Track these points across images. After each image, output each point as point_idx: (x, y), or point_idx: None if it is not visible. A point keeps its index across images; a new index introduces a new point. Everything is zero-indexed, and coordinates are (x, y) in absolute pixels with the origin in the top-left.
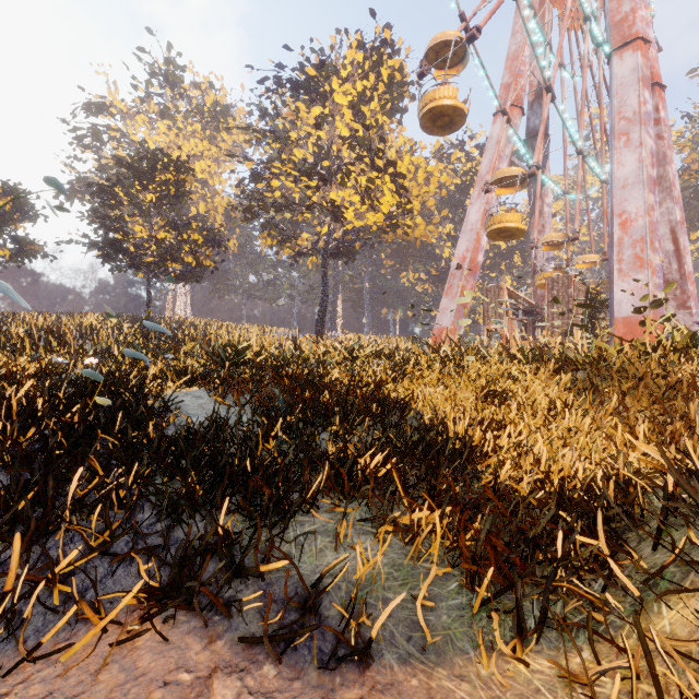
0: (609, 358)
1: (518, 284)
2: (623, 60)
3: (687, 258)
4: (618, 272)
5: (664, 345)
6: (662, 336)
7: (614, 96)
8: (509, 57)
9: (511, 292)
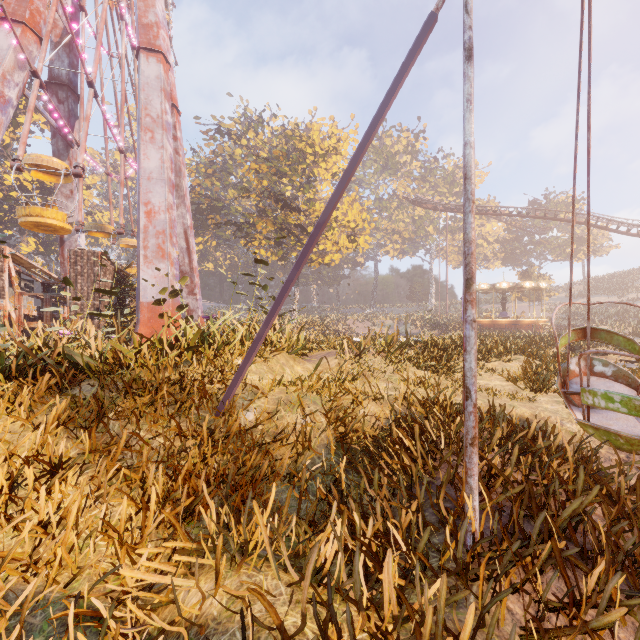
0: (127, 361)
1: (46, 250)
2: (149, 63)
3: (195, 256)
4: (144, 258)
5: (180, 343)
6: (178, 334)
7: (142, 90)
8: None
9: (21, 258)
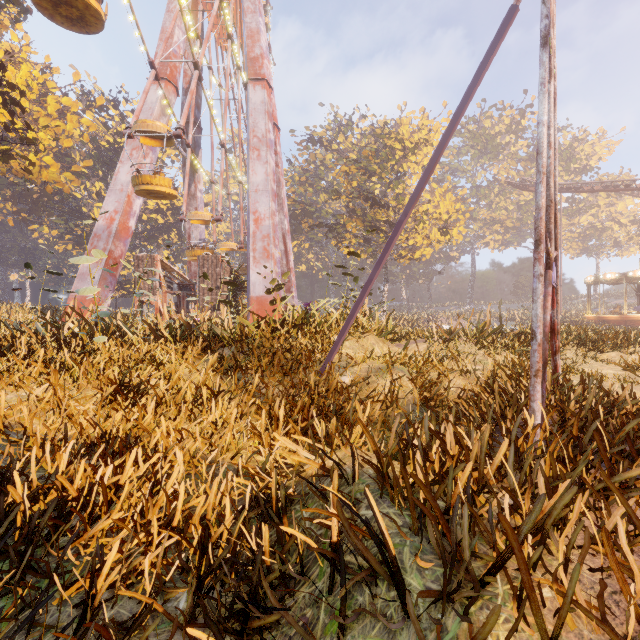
0: (250, 334)
1: (175, 260)
2: (256, 91)
3: (291, 257)
4: (253, 259)
5: (288, 322)
6: (286, 314)
7: (250, 116)
8: (164, 30)
9: (166, 264)
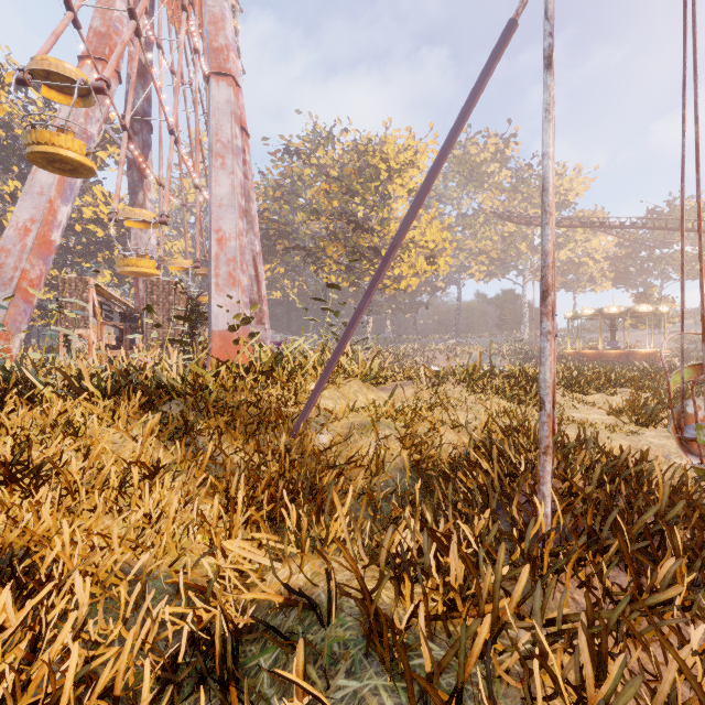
0: (207, 384)
1: (120, 281)
2: (220, 87)
3: (263, 284)
4: (216, 286)
5: (255, 367)
6: (253, 358)
7: (213, 116)
8: None
9: (103, 289)
